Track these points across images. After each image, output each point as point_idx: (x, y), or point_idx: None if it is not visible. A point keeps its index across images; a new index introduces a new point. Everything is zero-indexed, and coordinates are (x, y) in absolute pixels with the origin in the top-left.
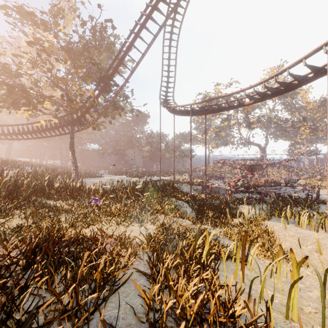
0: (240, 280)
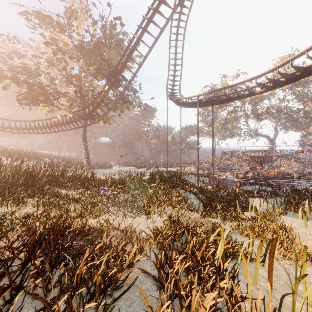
0: (269, 295)
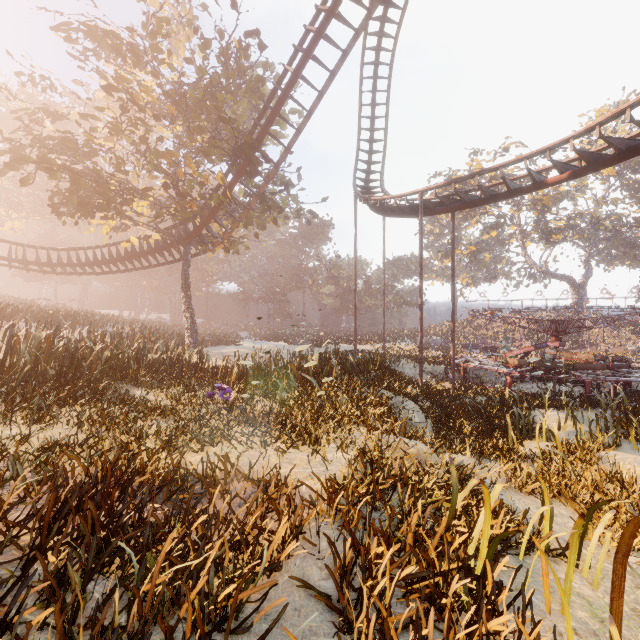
0: None
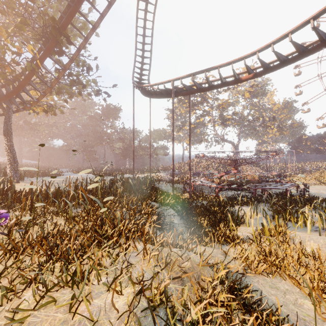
0: None
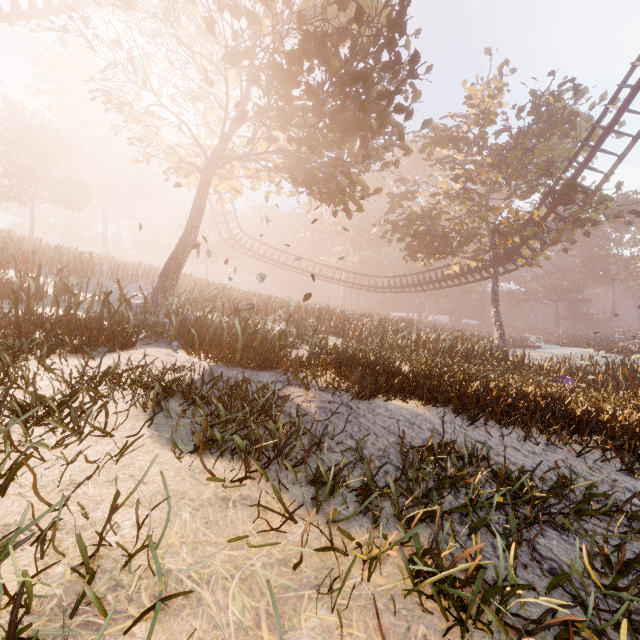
0: None
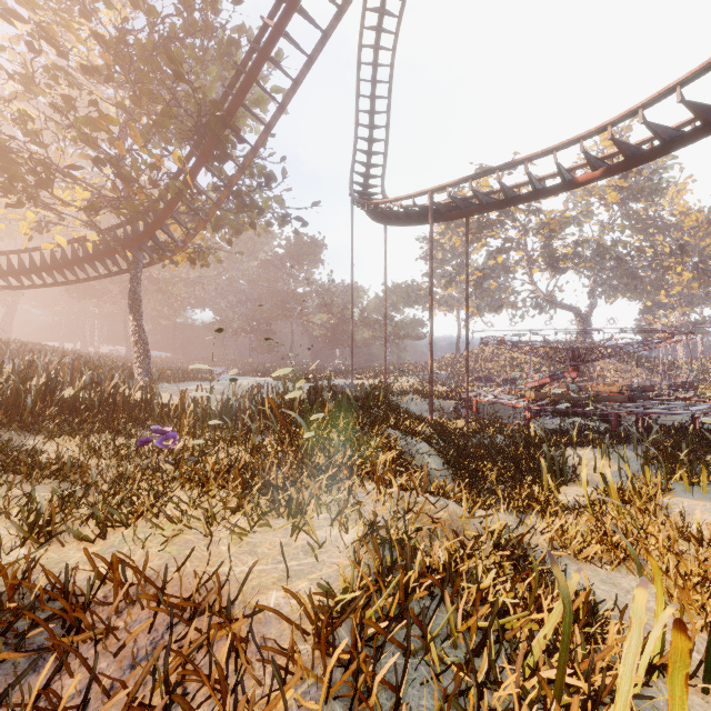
0: None
